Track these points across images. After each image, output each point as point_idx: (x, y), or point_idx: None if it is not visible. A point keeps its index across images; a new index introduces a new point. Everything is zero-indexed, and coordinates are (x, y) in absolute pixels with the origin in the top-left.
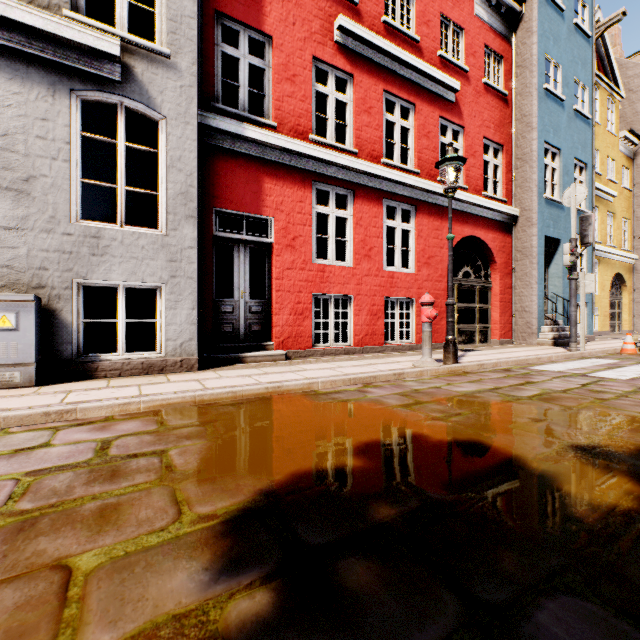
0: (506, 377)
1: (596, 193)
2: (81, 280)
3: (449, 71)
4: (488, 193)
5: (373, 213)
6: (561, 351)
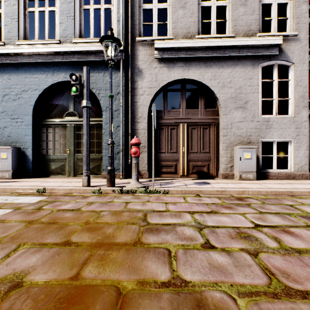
0: None
1: None
2: (261, 139)
3: None
4: None
5: None
6: None
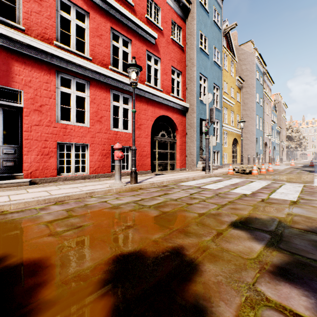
0: (158, 191)
1: (226, 102)
2: None
3: (152, 27)
4: (173, 94)
5: (103, 96)
6: (202, 174)
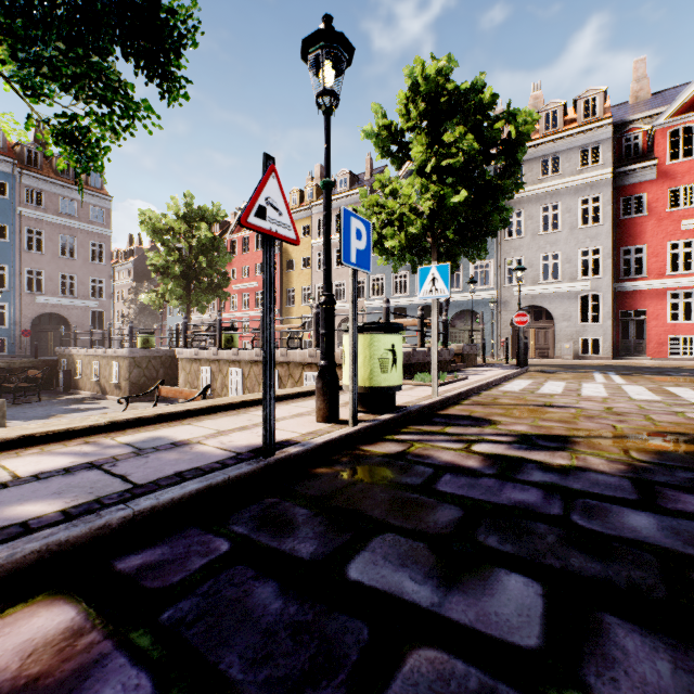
0: None
1: None
2: (580, 337)
3: None
4: None
5: None
6: None
